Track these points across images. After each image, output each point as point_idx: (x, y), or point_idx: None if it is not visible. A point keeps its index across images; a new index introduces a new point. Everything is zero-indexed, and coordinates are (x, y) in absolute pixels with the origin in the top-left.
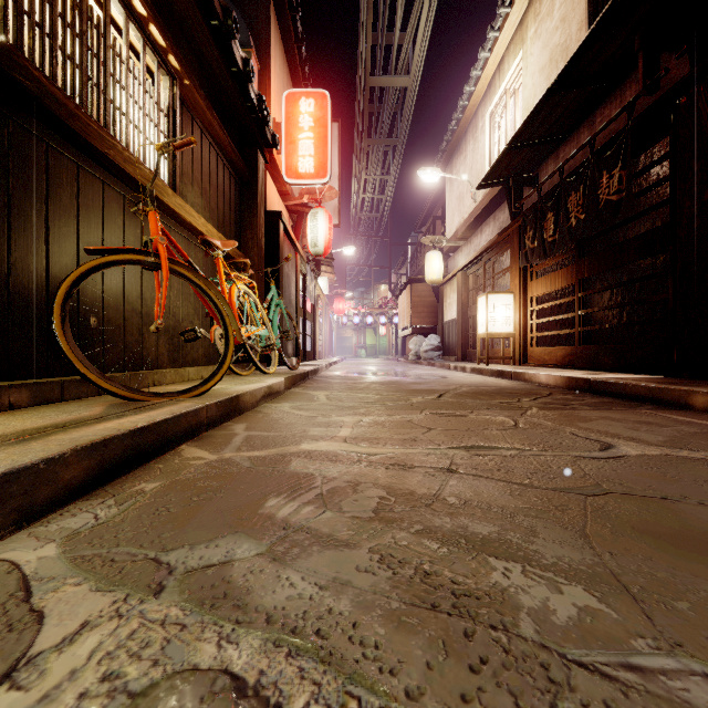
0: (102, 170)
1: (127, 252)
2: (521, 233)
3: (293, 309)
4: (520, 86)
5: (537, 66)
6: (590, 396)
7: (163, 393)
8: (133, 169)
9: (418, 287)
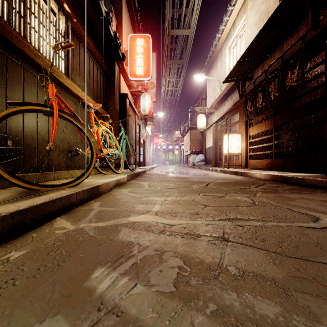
0: (22, 61)
1: (34, 105)
2: (245, 104)
3: (134, 141)
4: (243, 33)
5: (252, 22)
6: (285, 185)
7: (51, 185)
8: (40, 61)
9: (194, 131)
